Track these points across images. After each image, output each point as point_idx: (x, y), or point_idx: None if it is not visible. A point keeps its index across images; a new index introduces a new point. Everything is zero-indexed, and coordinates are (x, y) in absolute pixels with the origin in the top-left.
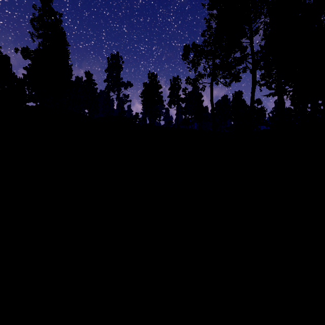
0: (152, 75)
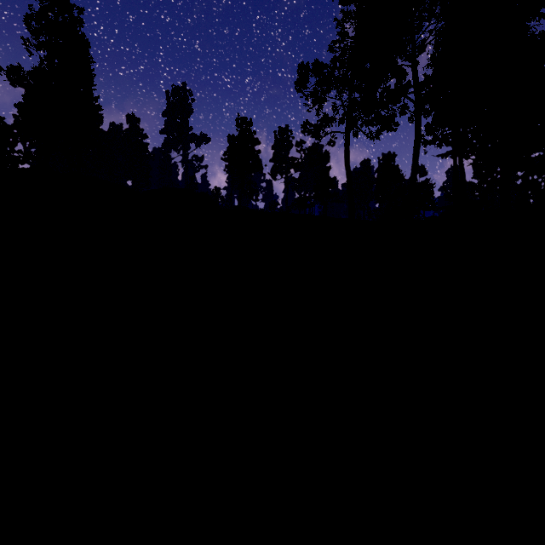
0: (243, 121)
